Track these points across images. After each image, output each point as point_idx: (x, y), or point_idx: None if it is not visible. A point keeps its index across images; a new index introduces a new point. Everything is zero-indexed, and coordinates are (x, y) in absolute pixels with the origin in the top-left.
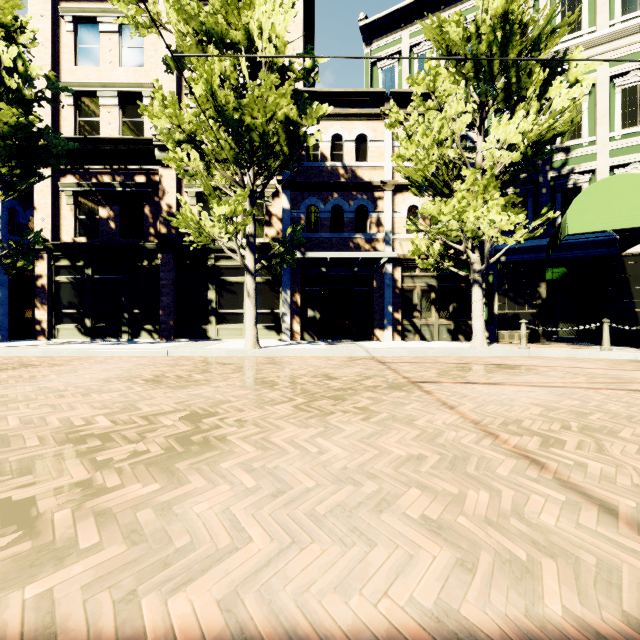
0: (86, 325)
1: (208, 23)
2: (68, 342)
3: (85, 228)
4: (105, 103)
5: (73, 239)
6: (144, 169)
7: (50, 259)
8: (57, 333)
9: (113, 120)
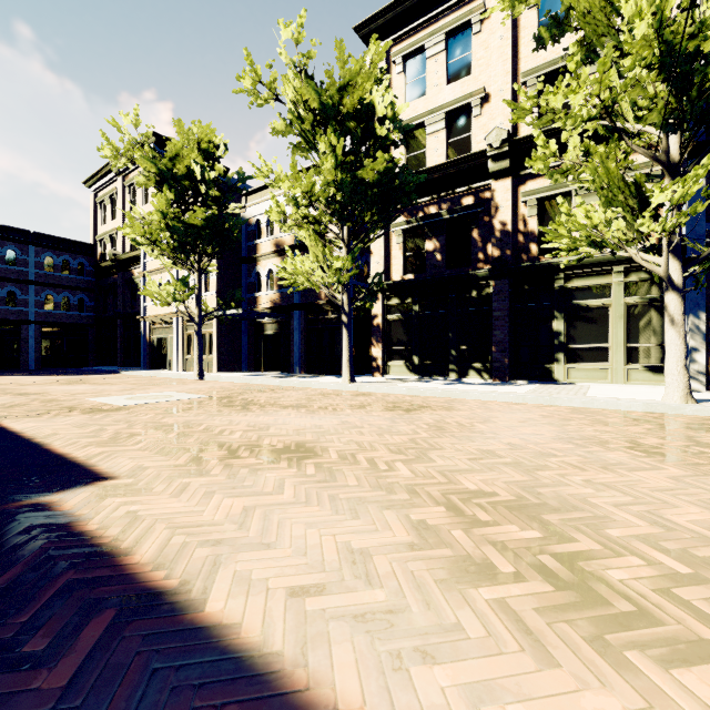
0: (414, 362)
1: None
2: (404, 379)
3: (411, 264)
4: (432, 130)
5: (401, 277)
6: (472, 188)
7: (383, 299)
8: (388, 370)
9: (439, 145)
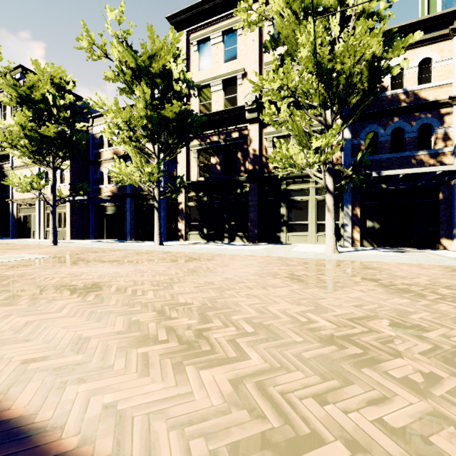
0: (204, 232)
1: (306, 0)
2: (196, 243)
3: (203, 171)
4: (214, 90)
5: (197, 179)
6: (237, 127)
7: (185, 192)
8: (188, 237)
9: (219, 99)
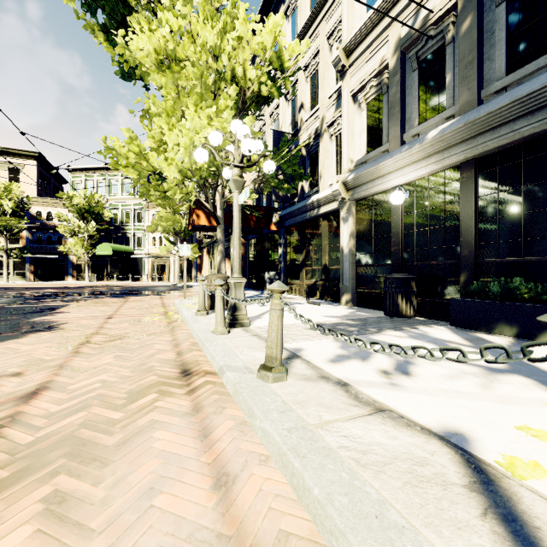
0: None
1: None
2: None
3: None
4: None
5: None
6: None
7: None
8: None
9: None
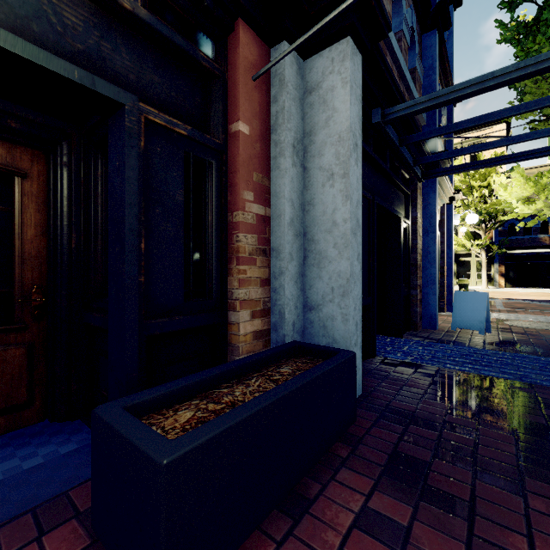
0: None
1: (472, 183)
2: None
3: None
4: None
5: None
6: None
7: None
8: None
9: None
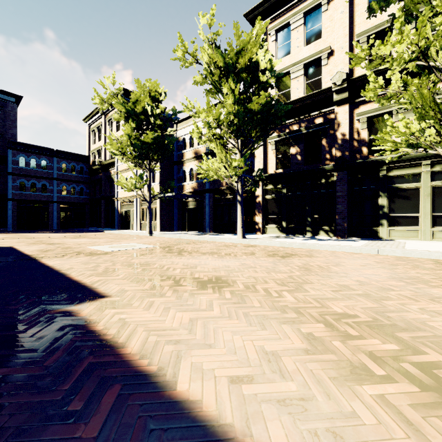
0: (282, 226)
1: None
2: (276, 236)
3: (281, 163)
4: (294, 76)
5: (274, 171)
6: (322, 112)
7: (262, 185)
8: (266, 230)
9: (299, 86)
